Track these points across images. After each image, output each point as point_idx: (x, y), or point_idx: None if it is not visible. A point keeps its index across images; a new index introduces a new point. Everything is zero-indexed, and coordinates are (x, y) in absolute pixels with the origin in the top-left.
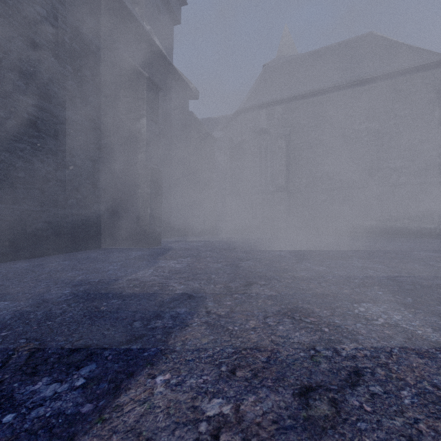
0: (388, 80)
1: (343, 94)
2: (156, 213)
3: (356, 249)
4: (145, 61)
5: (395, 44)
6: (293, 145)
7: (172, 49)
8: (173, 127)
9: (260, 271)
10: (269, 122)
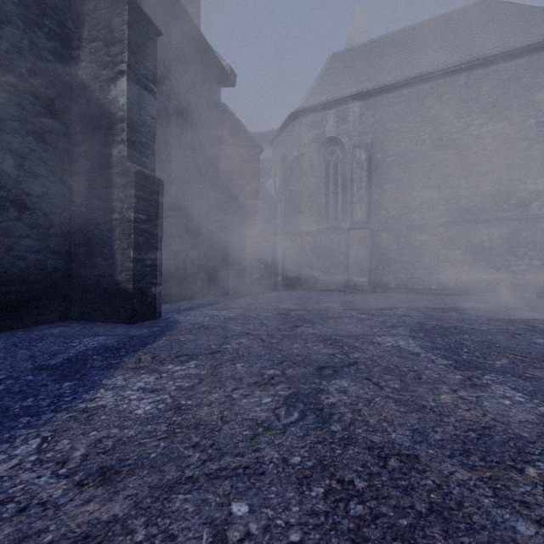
0: (527, 58)
1: (454, 82)
2: (148, 259)
3: (534, 328)
4: (139, 0)
5: (530, 9)
6: (377, 161)
7: (199, 22)
8: (193, 123)
9: (409, 447)
10: (340, 127)
